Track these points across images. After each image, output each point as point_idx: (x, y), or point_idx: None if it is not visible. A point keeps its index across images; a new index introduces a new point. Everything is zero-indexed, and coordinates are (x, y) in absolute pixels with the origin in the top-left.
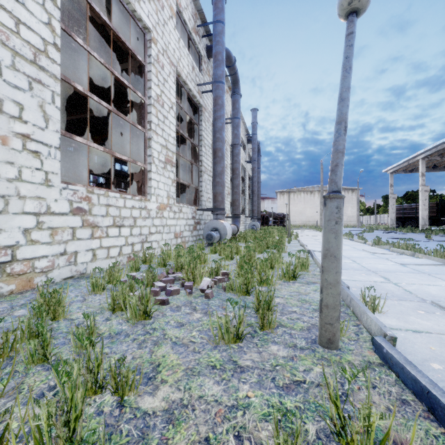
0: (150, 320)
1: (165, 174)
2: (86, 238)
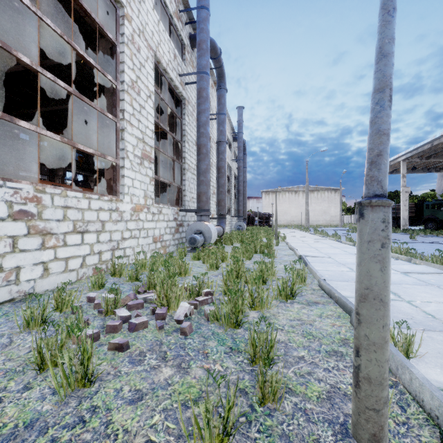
0: (93, 387)
1: (142, 171)
2: (34, 248)
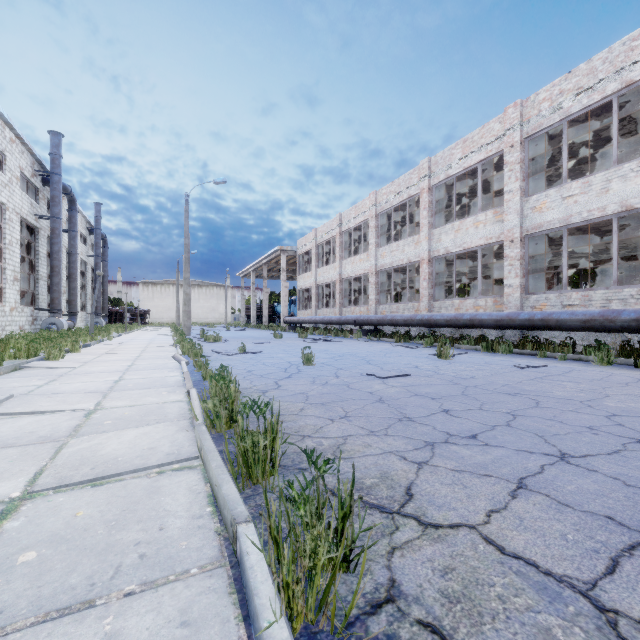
0: None
1: (14, 288)
2: None
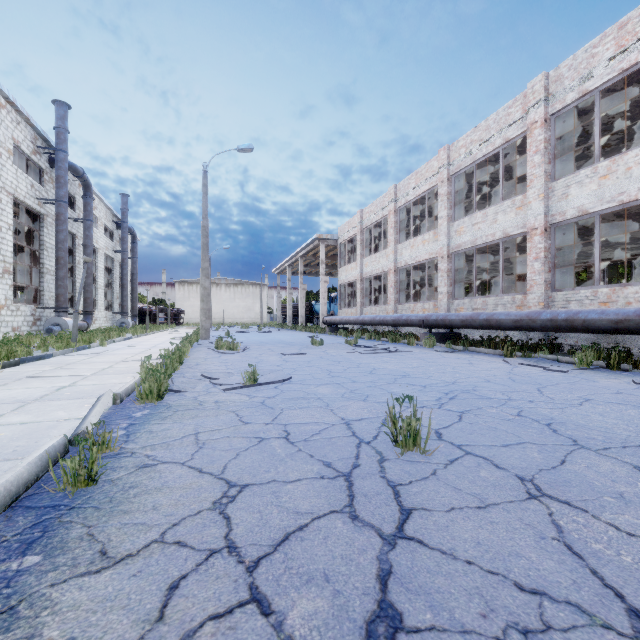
0: None
1: (4, 282)
2: None
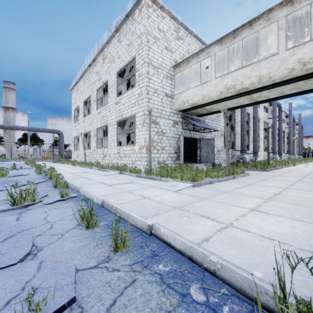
0: None
1: None
2: None
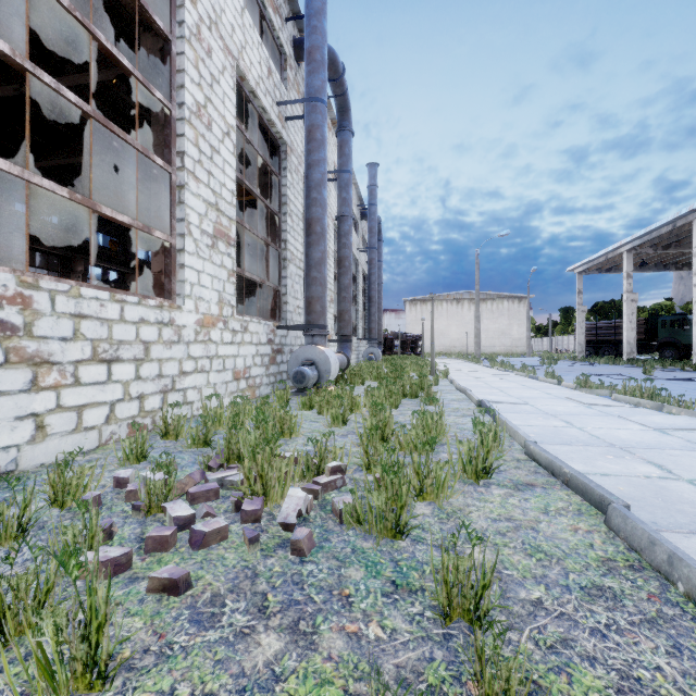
0: (110, 689)
1: (215, 259)
2: (16, 389)
